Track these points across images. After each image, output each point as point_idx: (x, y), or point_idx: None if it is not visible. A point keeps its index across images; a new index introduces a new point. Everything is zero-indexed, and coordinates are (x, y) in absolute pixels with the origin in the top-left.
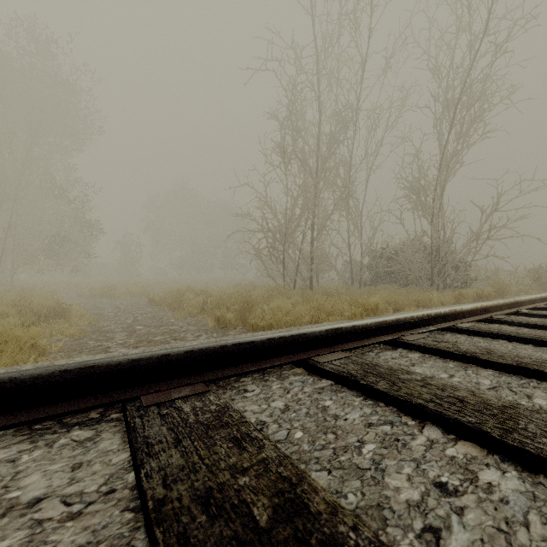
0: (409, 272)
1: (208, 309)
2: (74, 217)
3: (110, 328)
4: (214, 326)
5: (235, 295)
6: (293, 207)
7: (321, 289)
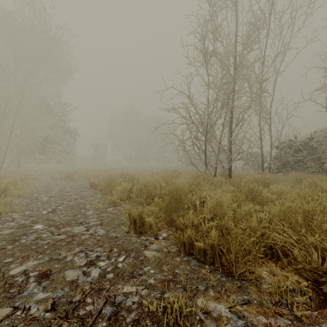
0: None
1: (133, 197)
2: (59, 126)
3: (3, 227)
4: (130, 229)
5: (160, 182)
6: (215, 99)
7: (241, 176)
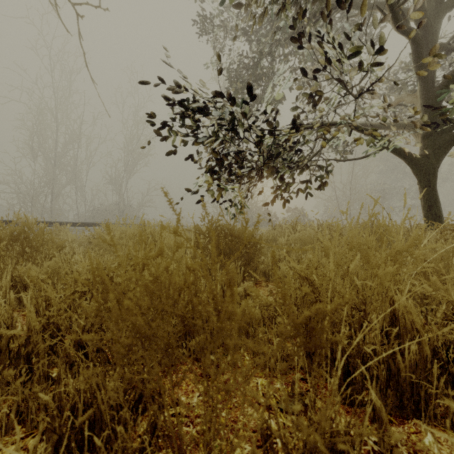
0: (110, 220)
1: None
2: None
3: None
4: None
5: None
6: (39, 182)
7: None
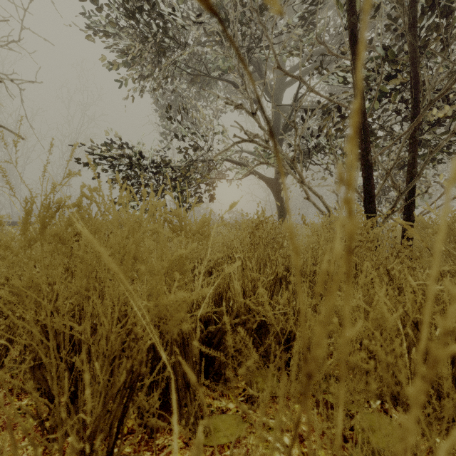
0: None
1: None
2: None
3: None
4: None
5: None
6: None
7: None
